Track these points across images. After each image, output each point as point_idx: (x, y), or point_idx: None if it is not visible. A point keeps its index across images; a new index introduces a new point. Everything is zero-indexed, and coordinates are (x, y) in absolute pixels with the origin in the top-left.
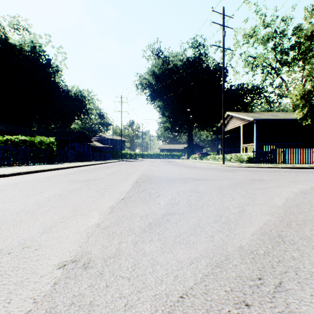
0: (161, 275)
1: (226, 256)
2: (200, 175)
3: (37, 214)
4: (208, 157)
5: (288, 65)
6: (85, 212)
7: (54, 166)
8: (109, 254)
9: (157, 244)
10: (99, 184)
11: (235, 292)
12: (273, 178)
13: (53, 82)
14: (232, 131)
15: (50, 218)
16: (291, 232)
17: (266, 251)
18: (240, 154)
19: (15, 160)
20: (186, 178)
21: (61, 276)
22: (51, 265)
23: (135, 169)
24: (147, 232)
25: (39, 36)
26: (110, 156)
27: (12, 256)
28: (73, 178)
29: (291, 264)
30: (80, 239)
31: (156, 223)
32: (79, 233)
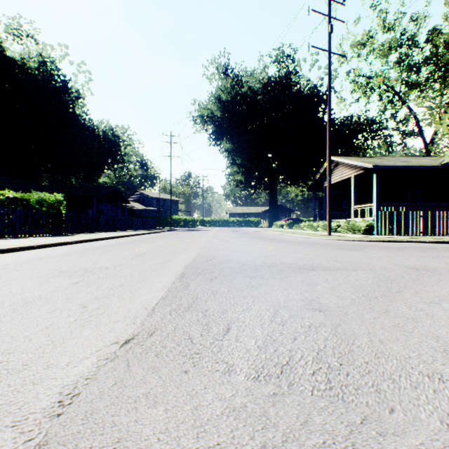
0: None
1: None
2: (304, 257)
3: None
4: (301, 224)
5: (419, 88)
6: None
7: (55, 239)
8: None
9: None
10: (101, 282)
11: None
12: (448, 266)
13: (72, 114)
14: (337, 185)
15: None
16: None
17: None
18: (353, 220)
19: None
20: (280, 266)
21: None
22: None
23: (187, 245)
24: None
25: (50, 46)
26: (155, 224)
27: None
28: (63, 265)
29: None
30: None
31: None
32: None
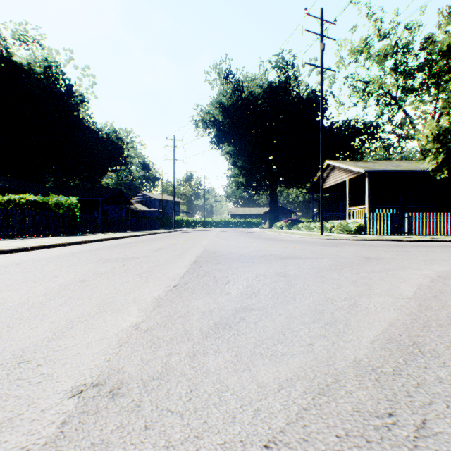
0: (233, 409)
1: (334, 376)
2: (289, 251)
3: (45, 309)
4: (299, 225)
5: (415, 92)
6: (117, 306)
7: (76, 238)
8: (151, 373)
9: (227, 356)
10: (141, 265)
11: (352, 438)
12: (396, 256)
13: (76, 117)
14: (334, 188)
15: (64, 316)
16: (431, 337)
17: (396, 368)
18: (345, 222)
19: (21, 230)
20: (268, 256)
21: (74, 410)
22: (60, 392)
23: (193, 243)
24: (211, 338)
25: (55, 51)
26: (158, 225)
27: (0, 376)
28: (103, 256)
29: (437, 389)
30: (107, 349)
31: (224, 323)
32: (107, 339)
